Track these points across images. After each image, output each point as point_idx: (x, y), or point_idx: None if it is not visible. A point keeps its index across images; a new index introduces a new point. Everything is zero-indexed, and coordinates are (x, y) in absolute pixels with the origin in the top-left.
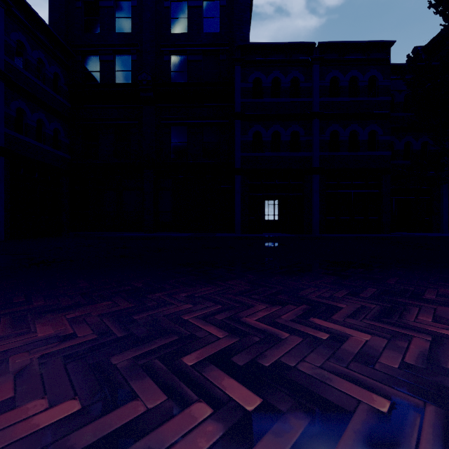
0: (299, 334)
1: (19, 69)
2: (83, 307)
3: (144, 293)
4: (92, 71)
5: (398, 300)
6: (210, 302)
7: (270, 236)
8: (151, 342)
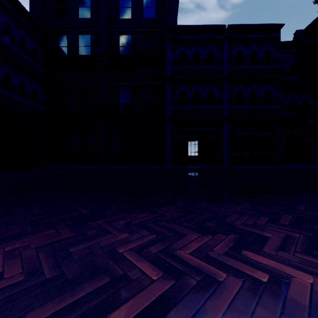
0: (237, 274)
1: (6, 44)
2: (26, 237)
3: (87, 220)
4: (62, 47)
5: (317, 228)
6: (145, 230)
7: (192, 167)
8: (80, 286)
